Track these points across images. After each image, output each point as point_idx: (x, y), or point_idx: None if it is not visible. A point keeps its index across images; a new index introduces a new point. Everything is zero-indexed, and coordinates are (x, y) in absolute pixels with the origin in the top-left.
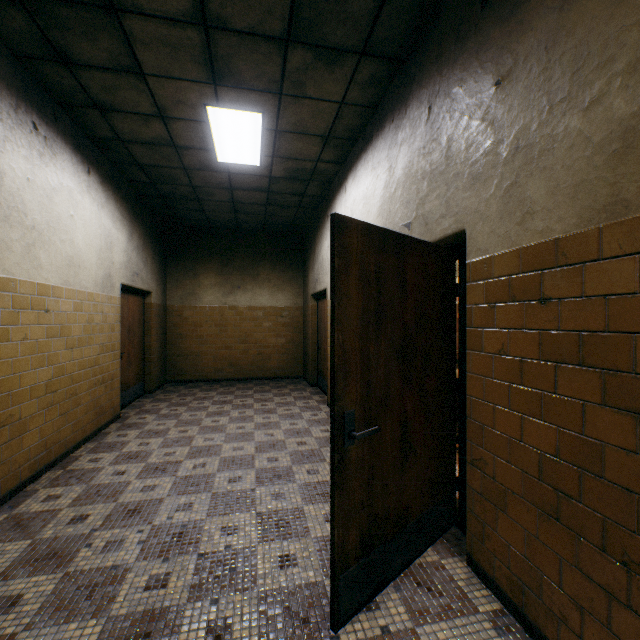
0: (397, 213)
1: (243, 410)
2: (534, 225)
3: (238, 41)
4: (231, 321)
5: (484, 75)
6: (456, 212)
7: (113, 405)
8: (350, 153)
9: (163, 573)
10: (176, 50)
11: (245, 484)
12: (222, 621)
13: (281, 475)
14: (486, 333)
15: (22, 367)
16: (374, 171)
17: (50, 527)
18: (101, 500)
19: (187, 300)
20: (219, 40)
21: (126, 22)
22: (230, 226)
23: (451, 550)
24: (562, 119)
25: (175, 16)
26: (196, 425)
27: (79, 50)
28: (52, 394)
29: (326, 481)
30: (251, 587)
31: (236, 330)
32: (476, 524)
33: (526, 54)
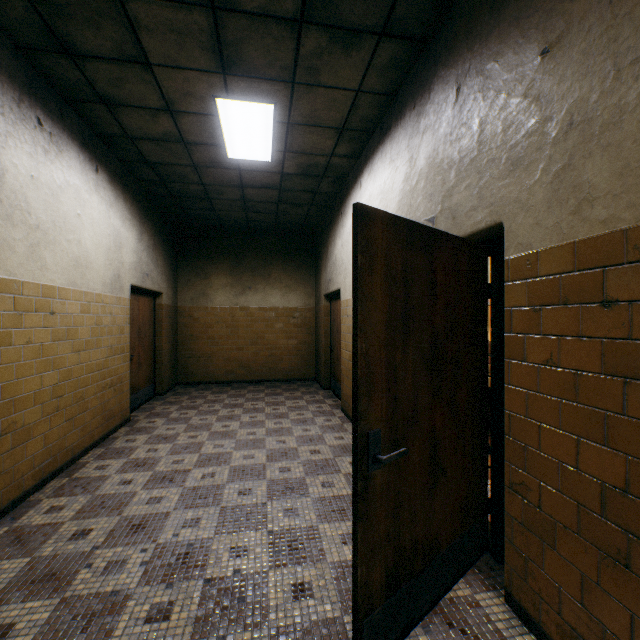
0: (419, 207)
1: (254, 414)
2: (594, 214)
3: (248, 24)
4: (242, 322)
5: (527, 44)
6: (491, 203)
7: (122, 409)
8: (366, 146)
9: (166, 602)
10: (183, 36)
11: (256, 497)
12: None
13: (294, 488)
14: (529, 340)
15: (25, 372)
16: (392, 163)
17: (50, 543)
18: (105, 513)
19: (198, 301)
20: (228, 23)
21: (130, 6)
22: (241, 225)
23: (485, 582)
24: (634, 84)
25: None
26: (206, 430)
27: (82, 39)
28: (58, 399)
29: (342, 495)
30: (262, 622)
31: (247, 331)
32: (516, 557)
33: (583, 13)
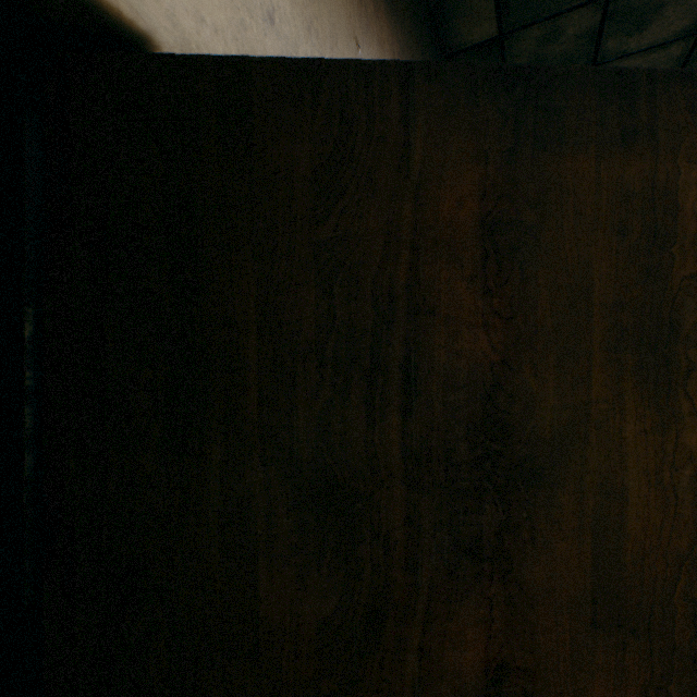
0: None
1: None
2: None
3: None
4: None
5: None
6: None
7: None
8: None
9: None
10: None
11: None
12: None
13: None
14: None
15: None
16: None
17: None
18: None
19: None
20: None
21: None
22: None
23: None
24: None
25: (662, 41)
26: None
27: None
28: None
29: None
30: None
31: None
32: None
33: None
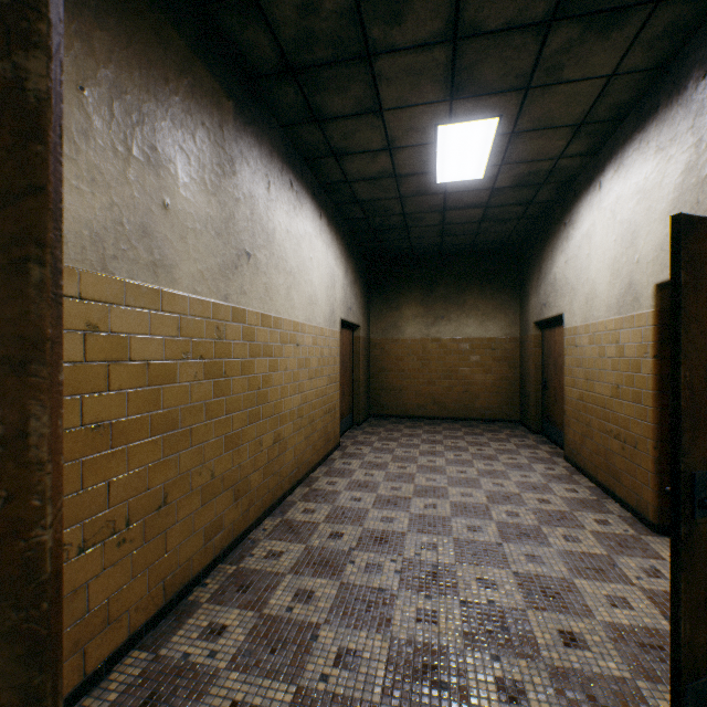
0: None
1: (457, 453)
2: None
3: (488, 43)
4: (433, 354)
5: None
6: None
7: (335, 433)
8: (609, 138)
9: (429, 609)
10: (418, 76)
11: (487, 536)
12: (511, 683)
13: (529, 534)
14: None
15: (284, 393)
16: (661, 153)
17: (315, 537)
18: (348, 522)
19: (389, 333)
20: (466, 50)
21: (376, 64)
22: (433, 251)
23: None
24: None
25: (425, 41)
26: (412, 463)
27: (330, 105)
28: (300, 419)
29: (594, 554)
30: (534, 656)
31: (439, 364)
32: None
33: None
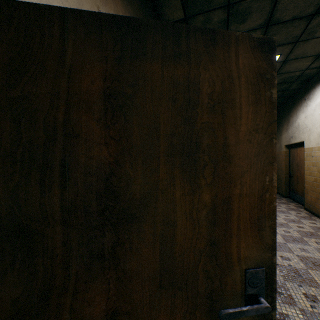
0: None
1: None
2: None
3: (282, 26)
4: None
5: None
6: None
7: None
8: None
9: None
10: None
11: (278, 240)
12: (310, 295)
13: (297, 240)
14: None
15: None
16: None
17: None
18: None
19: None
20: (271, 29)
21: None
22: None
23: None
24: None
25: (253, 28)
26: None
27: None
28: None
29: None
30: (317, 287)
31: None
32: None
33: None
